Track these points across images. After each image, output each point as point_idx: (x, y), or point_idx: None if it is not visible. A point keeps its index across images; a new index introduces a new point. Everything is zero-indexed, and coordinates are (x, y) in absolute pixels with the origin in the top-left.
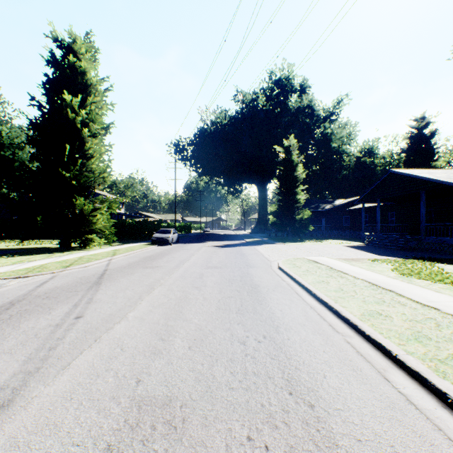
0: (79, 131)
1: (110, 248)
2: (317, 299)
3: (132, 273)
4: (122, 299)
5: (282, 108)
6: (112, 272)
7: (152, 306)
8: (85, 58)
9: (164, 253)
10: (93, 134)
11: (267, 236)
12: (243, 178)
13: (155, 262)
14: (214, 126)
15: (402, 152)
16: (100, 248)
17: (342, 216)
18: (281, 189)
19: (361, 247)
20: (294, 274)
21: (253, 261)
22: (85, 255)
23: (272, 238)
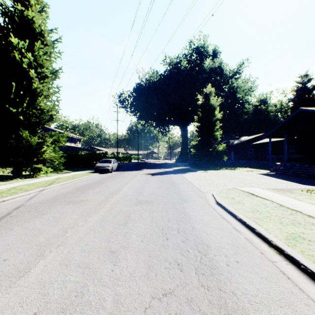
0: (27, 72)
1: (54, 176)
2: None
3: (43, 214)
4: None
5: (199, 68)
6: (20, 212)
7: None
8: (34, 9)
9: (100, 182)
10: (42, 76)
11: (189, 165)
12: (169, 121)
13: (84, 193)
14: (148, 82)
15: (290, 101)
16: (46, 176)
17: (247, 149)
18: (201, 127)
19: (273, 175)
20: (248, 219)
21: (186, 192)
22: (22, 184)
23: (193, 166)
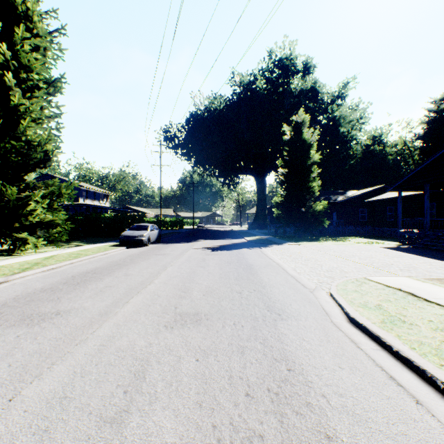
0: (0, 77)
1: (47, 253)
2: None
3: None
4: None
5: (283, 90)
6: None
7: None
8: None
9: (120, 264)
10: (29, 87)
11: (270, 233)
12: (239, 169)
13: (75, 292)
14: (208, 112)
15: (418, 138)
16: (35, 252)
17: (357, 210)
18: (288, 175)
19: (411, 250)
20: None
21: (276, 290)
22: None
23: (276, 235)
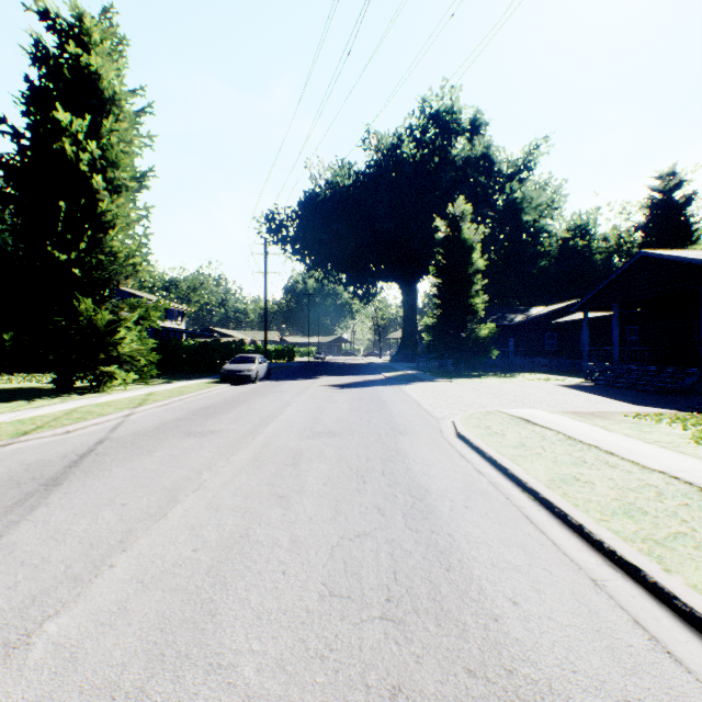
0: (87, 179)
1: (142, 390)
2: (593, 543)
3: (151, 451)
4: (74, 544)
5: (441, 159)
6: (110, 449)
7: (137, 582)
8: (100, 50)
9: (237, 400)
10: (115, 186)
11: (418, 368)
12: (377, 273)
13: (212, 420)
14: (331, 189)
15: (637, 230)
16: (125, 389)
17: (543, 335)
18: (443, 288)
19: (588, 387)
20: (501, 457)
21: (404, 419)
22: (87, 404)
23: (428, 370)
